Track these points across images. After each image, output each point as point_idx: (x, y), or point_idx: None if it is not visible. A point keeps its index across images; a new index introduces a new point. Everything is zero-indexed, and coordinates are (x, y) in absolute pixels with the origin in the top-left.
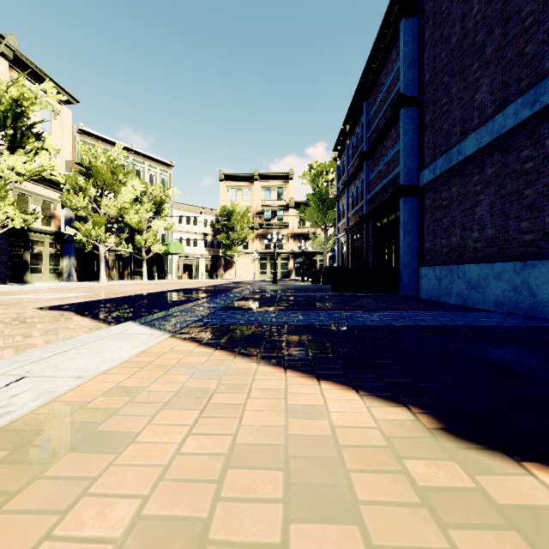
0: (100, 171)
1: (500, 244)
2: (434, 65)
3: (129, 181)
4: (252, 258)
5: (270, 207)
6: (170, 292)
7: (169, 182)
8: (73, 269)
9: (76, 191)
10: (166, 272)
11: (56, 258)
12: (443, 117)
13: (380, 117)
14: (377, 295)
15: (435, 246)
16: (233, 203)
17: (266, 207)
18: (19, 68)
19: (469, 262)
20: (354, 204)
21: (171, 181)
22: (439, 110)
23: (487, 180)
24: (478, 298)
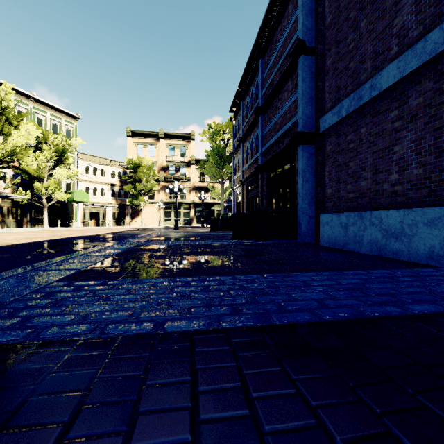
0: None
1: (432, 186)
2: (337, 5)
3: (22, 124)
4: (158, 207)
5: (174, 162)
6: (53, 242)
7: (75, 133)
8: None
9: None
10: (72, 219)
11: None
12: (348, 56)
13: (275, 71)
14: (277, 242)
15: (338, 192)
16: (139, 157)
17: (170, 162)
18: None
19: (385, 208)
20: (249, 158)
21: (76, 132)
22: (344, 49)
23: (412, 113)
24: (400, 249)
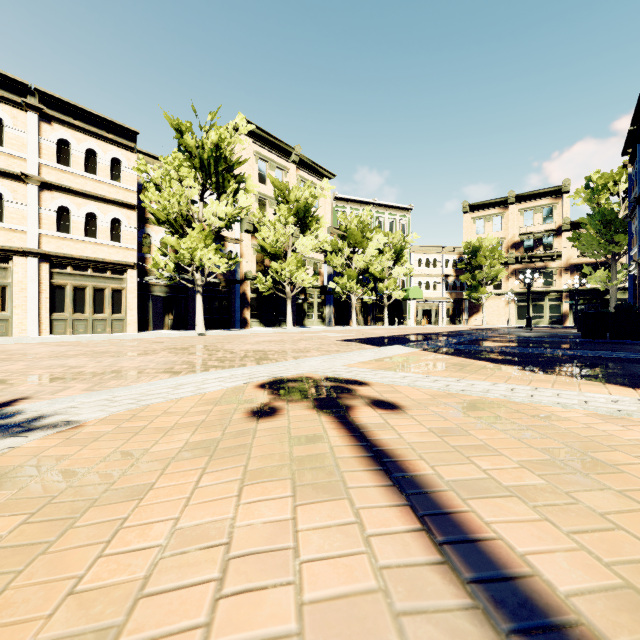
0: (353, 232)
1: None
2: None
3: (374, 236)
4: (506, 300)
5: (532, 234)
6: (412, 335)
7: (408, 226)
8: (332, 316)
9: (335, 252)
10: (405, 317)
11: (321, 307)
12: None
13: None
14: None
15: None
16: (480, 238)
17: (526, 235)
18: (301, 166)
19: None
20: None
21: (409, 225)
22: None
23: None
24: None
